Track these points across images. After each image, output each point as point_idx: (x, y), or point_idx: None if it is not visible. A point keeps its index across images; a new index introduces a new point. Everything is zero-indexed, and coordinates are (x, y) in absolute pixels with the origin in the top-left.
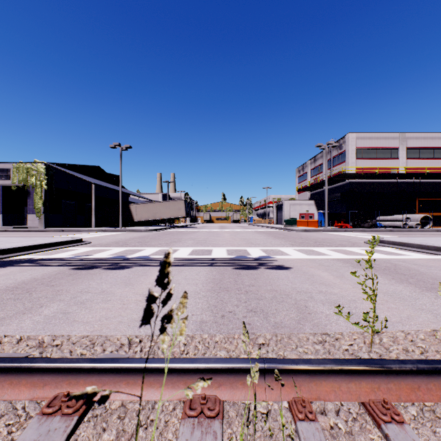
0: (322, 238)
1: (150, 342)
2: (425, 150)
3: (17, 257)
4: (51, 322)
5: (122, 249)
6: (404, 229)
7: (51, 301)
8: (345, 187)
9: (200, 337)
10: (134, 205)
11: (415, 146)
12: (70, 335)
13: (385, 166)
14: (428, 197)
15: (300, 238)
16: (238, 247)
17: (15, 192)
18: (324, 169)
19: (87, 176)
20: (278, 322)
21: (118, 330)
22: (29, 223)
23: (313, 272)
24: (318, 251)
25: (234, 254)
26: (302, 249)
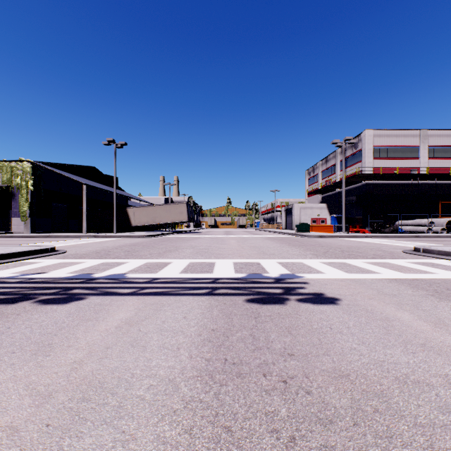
0: (345, 245)
1: None
2: (448, 149)
3: None
4: None
5: (97, 261)
6: (431, 235)
7: None
8: (361, 189)
9: None
10: (131, 209)
11: (437, 144)
12: None
13: (405, 166)
14: None
15: (320, 246)
16: (248, 258)
17: None
18: (337, 170)
19: (80, 177)
20: None
21: None
22: (14, 228)
23: (382, 311)
24: (356, 265)
25: (245, 271)
26: (333, 263)
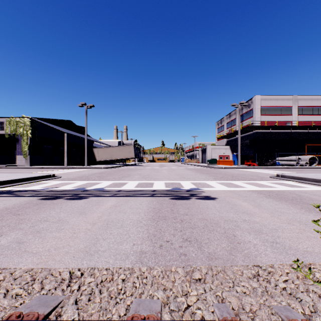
0: (236, 173)
1: (89, 277)
2: (312, 108)
3: (0, 189)
4: (3, 252)
5: (84, 182)
6: (297, 167)
7: (11, 230)
8: (252, 136)
9: (139, 272)
10: (96, 149)
11: (304, 105)
12: (15, 269)
13: (282, 120)
14: (314, 143)
15: (220, 174)
16: (173, 180)
17: (8, 139)
18: (237, 122)
19: (61, 127)
20: (211, 253)
21: (63, 262)
22: (18, 162)
23: (235, 202)
24: (236, 184)
25: (171, 186)
26: (223, 182)
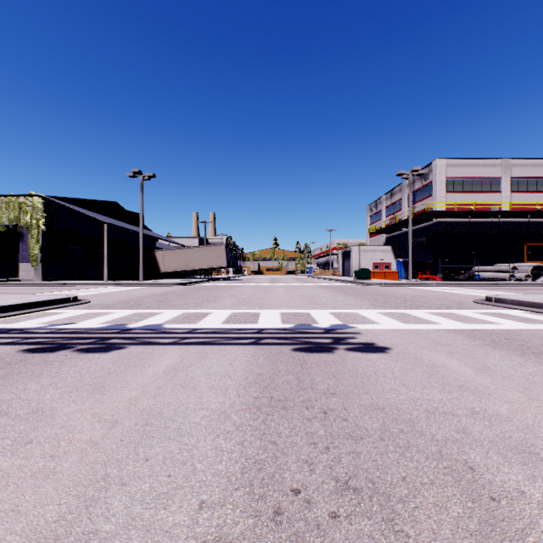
0: (410, 294)
1: None
2: (535, 181)
3: None
4: None
5: (128, 312)
6: (512, 283)
7: None
8: (432, 229)
9: None
10: (160, 252)
11: (521, 176)
12: None
13: (483, 201)
14: (539, 241)
15: (380, 295)
16: (296, 308)
17: (5, 234)
18: (404, 205)
19: (100, 214)
20: None
21: None
22: (23, 275)
23: (430, 358)
24: (416, 315)
25: (292, 321)
26: (391, 313)
